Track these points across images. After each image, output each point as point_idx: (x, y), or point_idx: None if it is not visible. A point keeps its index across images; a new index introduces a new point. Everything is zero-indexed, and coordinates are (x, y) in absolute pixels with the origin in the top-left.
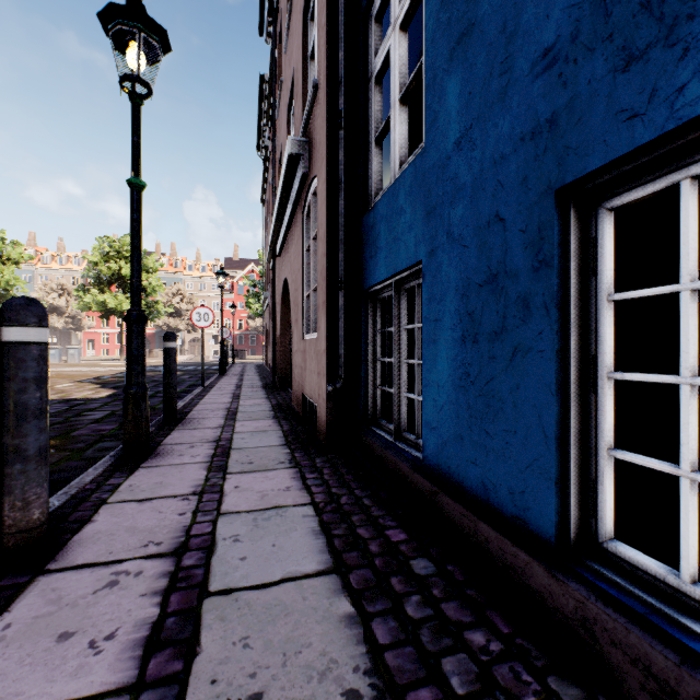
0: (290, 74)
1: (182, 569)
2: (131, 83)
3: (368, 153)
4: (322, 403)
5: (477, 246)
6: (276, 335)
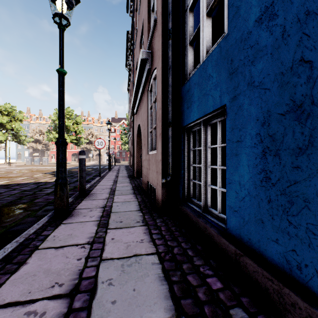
0: (141, 23)
1: (72, 311)
2: (58, 17)
3: (184, 51)
4: (159, 187)
5: (278, 87)
6: (134, 152)
